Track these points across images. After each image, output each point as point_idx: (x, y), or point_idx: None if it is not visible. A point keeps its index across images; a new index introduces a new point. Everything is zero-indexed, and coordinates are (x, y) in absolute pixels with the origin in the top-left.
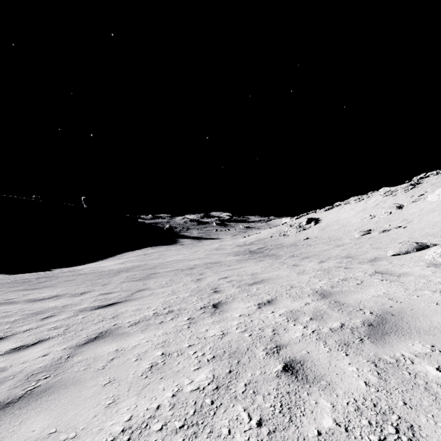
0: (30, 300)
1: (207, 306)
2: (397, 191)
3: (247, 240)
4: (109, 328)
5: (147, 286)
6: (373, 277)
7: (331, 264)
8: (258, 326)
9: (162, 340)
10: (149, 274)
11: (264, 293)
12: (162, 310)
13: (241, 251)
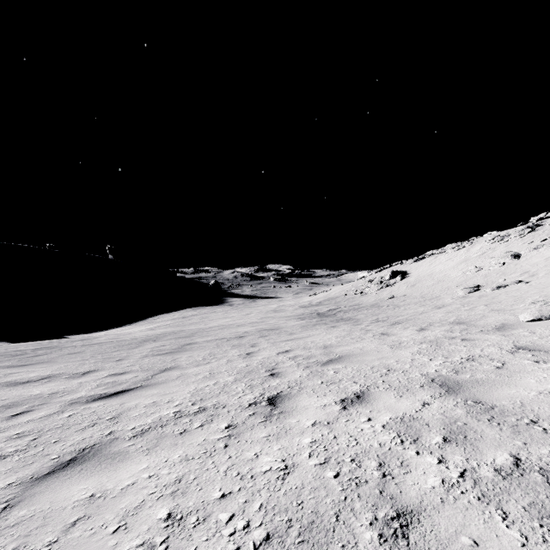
0: (10, 383)
1: (260, 401)
2: (509, 235)
3: (314, 299)
4: (99, 440)
5: (177, 363)
6: (517, 356)
7: (437, 333)
8: (348, 453)
9: (177, 475)
10: (183, 345)
11: (347, 379)
12: (190, 406)
13: (306, 314)
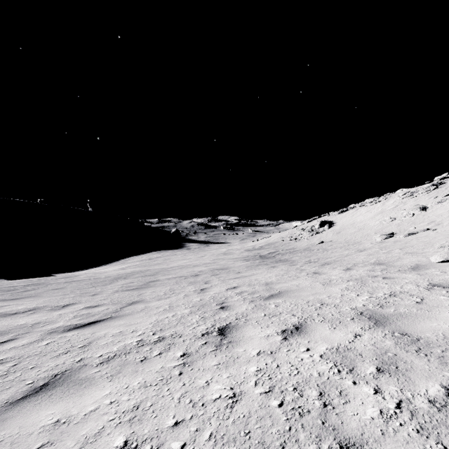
0: (1, 314)
1: (211, 331)
2: (417, 191)
3: (256, 244)
4: (69, 367)
5: (142, 297)
6: (433, 292)
7: (361, 272)
8: (290, 382)
9: (135, 401)
10: (148, 282)
11: (286, 312)
12: (151, 336)
13: (251, 256)
